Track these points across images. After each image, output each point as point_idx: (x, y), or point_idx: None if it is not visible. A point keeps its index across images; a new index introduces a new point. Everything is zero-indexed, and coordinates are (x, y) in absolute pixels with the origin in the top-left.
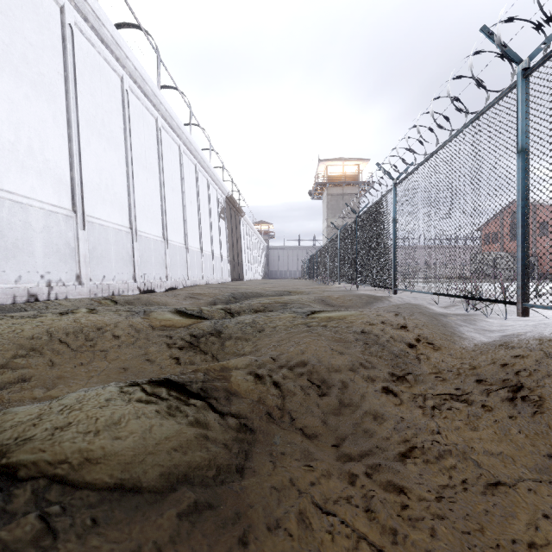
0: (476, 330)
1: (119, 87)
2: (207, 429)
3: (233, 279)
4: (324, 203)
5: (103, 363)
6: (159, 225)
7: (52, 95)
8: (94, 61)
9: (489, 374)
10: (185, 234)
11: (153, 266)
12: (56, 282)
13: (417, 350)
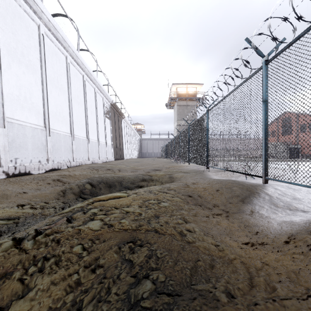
0: None
1: None
2: None
3: (115, 159)
4: (175, 111)
5: None
6: (39, 115)
7: None
8: None
9: None
10: (71, 125)
11: (29, 151)
12: None
13: None
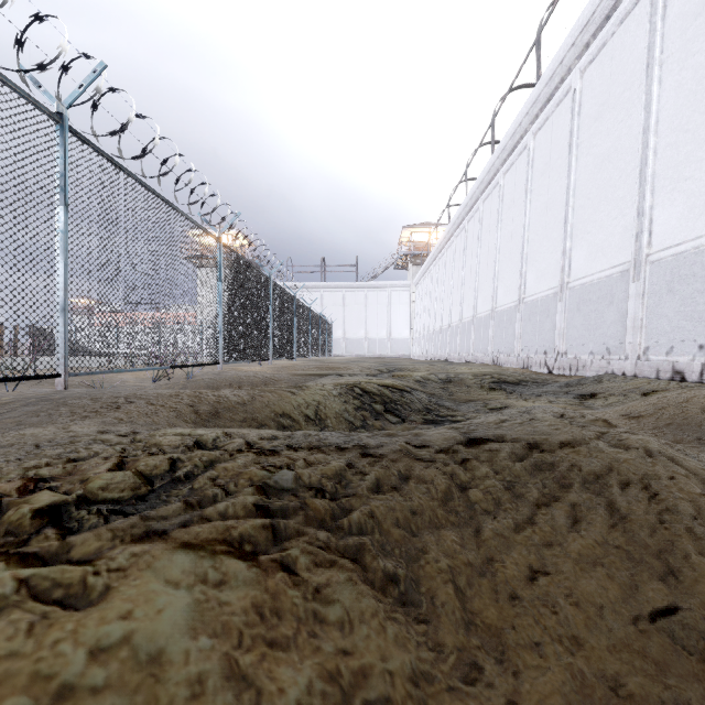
0: None
1: None
2: None
3: None
4: None
5: None
6: None
7: None
8: None
9: None
10: None
11: None
12: None
13: None
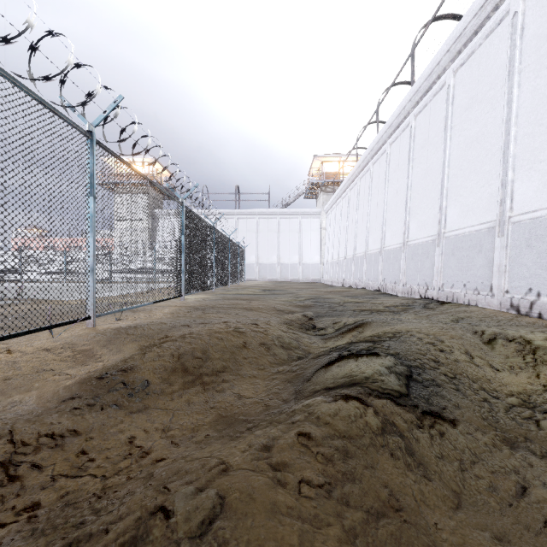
0: None
1: None
2: (316, 385)
3: None
4: None
5: None
6: None
7: None
8: None
9: None
10: None
11: None
12: None
13: None
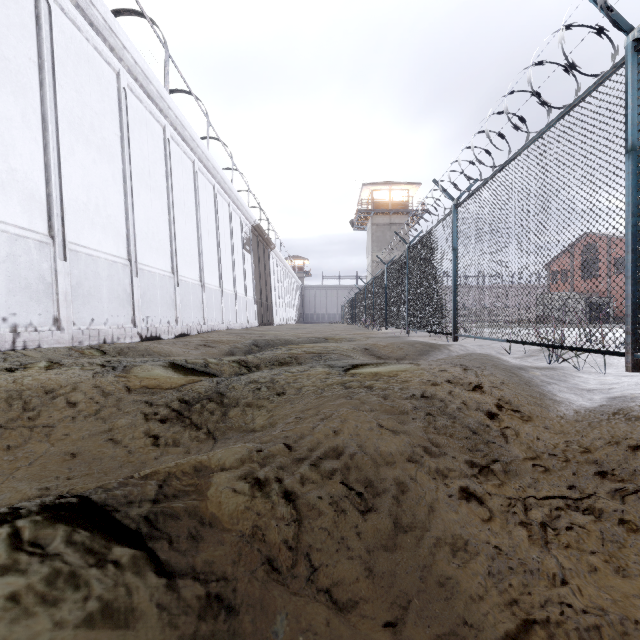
0: (570, 390)
1: (114, 84)
2: (126, 630)
3: (260, 324)
4: (368, 234)
5: (43, 446)
6: (166, 257)
7: (20, 86)
8: (80, 49)
9: (615, 463)
10: (201, 268)
11: (158, 308)
12: (25, 327)
13: (500, 422)
